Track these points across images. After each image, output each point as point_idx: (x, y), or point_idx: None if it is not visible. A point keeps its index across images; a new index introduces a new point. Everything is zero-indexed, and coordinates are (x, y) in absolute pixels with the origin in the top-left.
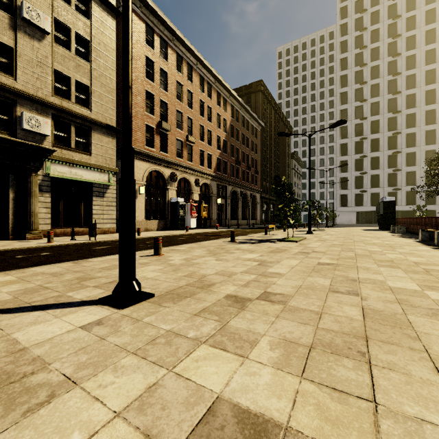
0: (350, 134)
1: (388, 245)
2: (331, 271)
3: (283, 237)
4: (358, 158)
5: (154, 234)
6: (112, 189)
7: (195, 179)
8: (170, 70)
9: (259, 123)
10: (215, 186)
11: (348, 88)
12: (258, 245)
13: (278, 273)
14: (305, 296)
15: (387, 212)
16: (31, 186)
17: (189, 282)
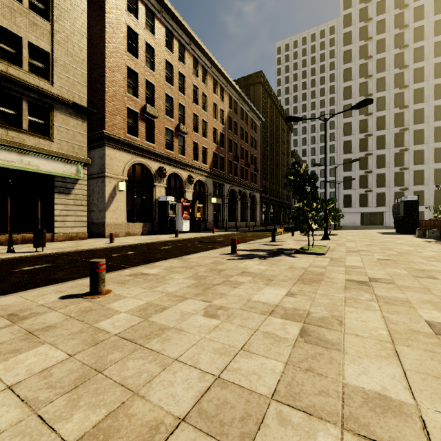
0: (354, 130)
1: None
2: None
3: (298, 246)
4: (362, 156)
5: (133, 241)
6: (82, 184)
7: (188, 175)
8: (158, 46)
9: (259, 117)
10: (210, 183)
11: (352, 82)
12: (273, 263)
13: (393, 403)
14: None
15: (408, 213)
16: None
17: None
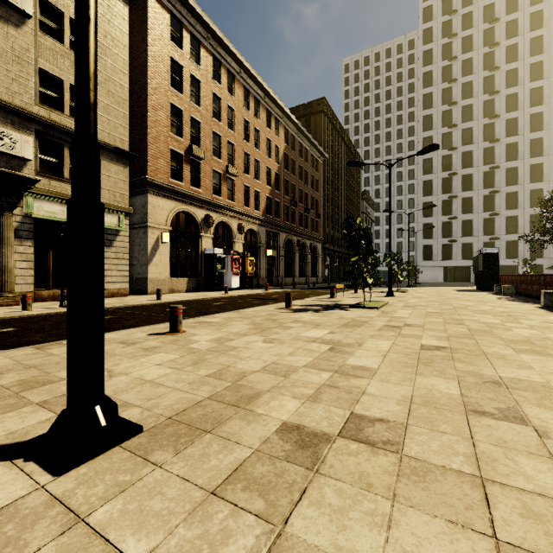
0: (436, 168)
1: (505, 313)
2: (450, 364)
3: (356, 302)
4: (446, 198)
5: (181, 298)
6: (124, 236)
7: (238, 224)
8: (204, 78)
9: (321, 152)
10: (264, 233)
11: (433, 110)
12: (325, 315)
13: (366, 367)
14: (430, 427)
15: (487, 267)
16: (2, 231)
17: (215, 392)
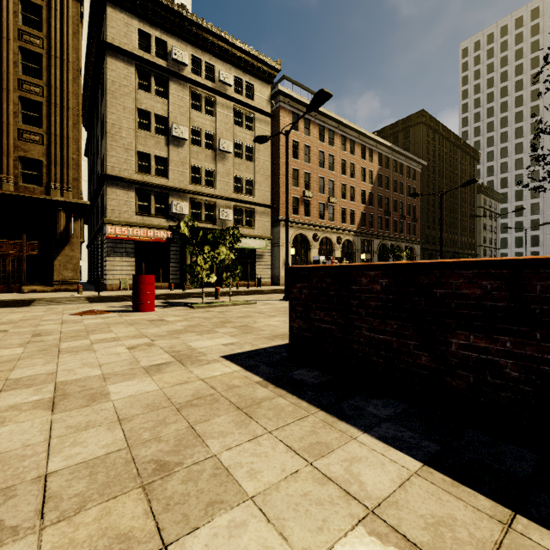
0: None
1: None
2: None
3: None
4: None
5: None
6: (268, 252)
7: (337, 237)
8: (313, 143)
9: (418, 162)
10: (358, 241)
11: None
12: None
13: None
14: None
15: None
16: None
17: None
